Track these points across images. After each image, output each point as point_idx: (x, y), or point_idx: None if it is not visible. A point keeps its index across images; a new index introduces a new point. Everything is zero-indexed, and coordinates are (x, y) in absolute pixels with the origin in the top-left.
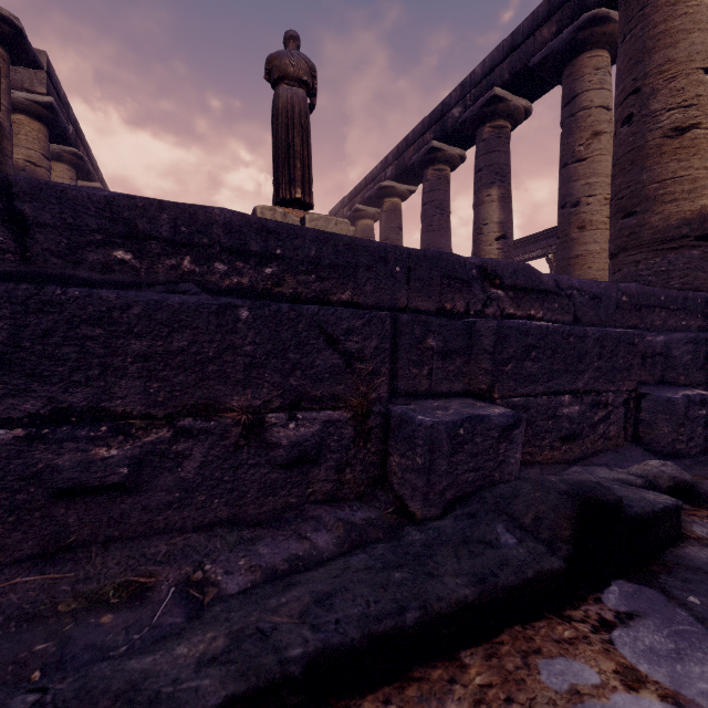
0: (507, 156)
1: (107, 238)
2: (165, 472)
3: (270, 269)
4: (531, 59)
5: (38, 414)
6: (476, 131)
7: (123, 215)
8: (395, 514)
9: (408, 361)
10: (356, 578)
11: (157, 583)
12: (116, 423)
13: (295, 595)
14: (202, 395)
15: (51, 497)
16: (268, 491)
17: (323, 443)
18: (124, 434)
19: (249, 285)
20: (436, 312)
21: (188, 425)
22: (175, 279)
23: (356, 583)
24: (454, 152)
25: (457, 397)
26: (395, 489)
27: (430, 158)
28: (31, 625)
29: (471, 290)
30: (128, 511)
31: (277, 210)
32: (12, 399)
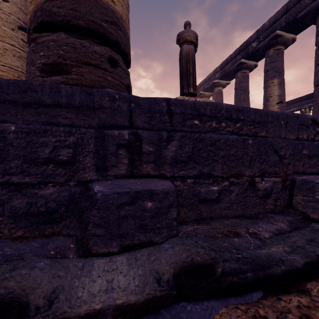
0: (282, 63)
1: (192, 116)
2: (225, 196)
3: (238, 124)
4: (298, 14)
5: (194, 175)
6: (265, 52)
7: (196, 108)
8: (302, 219)
9: (295, 159)
10: (316, 236)
11: (237, 232)
12: (212, 179)
13: (296, 239)
14: (236, 170)
15: (197, 202)
16: (253, 206)
17: (271, 190)
18: (215, 182)
19: (231, 131)
20: (295, 139)
21: (231, 180)
22: (209, 129)
23: (318, 237)
24: (251, 63)
25: (315, 174)
26: (298, 209)
27: (239, 67)
28: (212, 239)
29: (309, 129)
30: (214, 209)
31: (185, 98)
32: (189, 170)
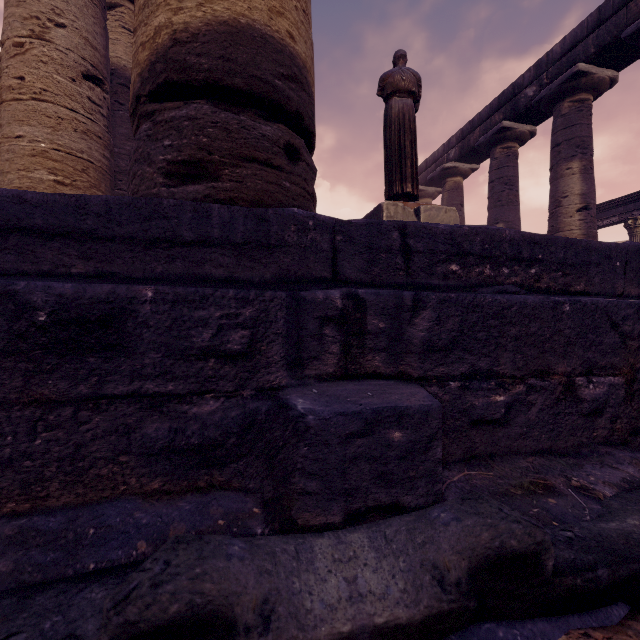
0: (589, 128)
1: (446, 256)
2: (518, 414)
3: (532, 269)
4: (624, 30)
5: (461, 373)
6: (552, 107)
7: (455, 240)
8: None
9: None
10: None
11: (549, 484)
12: (495, 380)
13: None
14: (538, 363)
15: (466, 424)
16: (569, 432)
17: (606, 400)
18: (500, 387)
19: (519, 282)
20: None
21: (530, 383)
22: (478, 281)
23: None
24: (524, 129)
25: None
26: None
27: (499, 138)
28: (505, 498)
29: None
30: (498, 438)
31: (398, 205)
32: (452, 364)
